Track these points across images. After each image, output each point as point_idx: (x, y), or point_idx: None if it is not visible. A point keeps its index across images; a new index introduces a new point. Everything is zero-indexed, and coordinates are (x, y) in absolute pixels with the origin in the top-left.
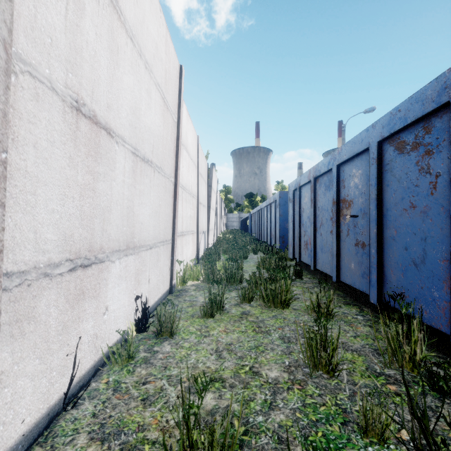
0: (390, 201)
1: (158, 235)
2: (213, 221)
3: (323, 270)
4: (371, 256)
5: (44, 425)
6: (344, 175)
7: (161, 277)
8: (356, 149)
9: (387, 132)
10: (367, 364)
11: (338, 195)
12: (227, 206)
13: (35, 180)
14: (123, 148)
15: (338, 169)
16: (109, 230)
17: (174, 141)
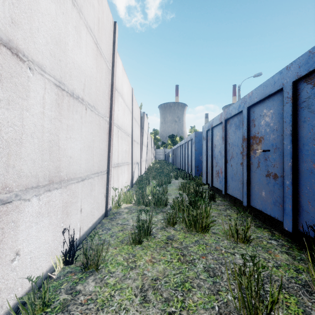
0: (307, 136)
1: (91, 167)
2: (145, 154)
3: (234, 195)
4: (285, 187)
5: None
6: (254, 116)
7: (96, 205)
8: (268, 91)
9: (304, 70)
10: (302, 309)
11: (248, 133)
12: (156, 144)
13: None
14: (41, 77)
15: (248, 111)
16: (19, 166)
17: (108, 86)
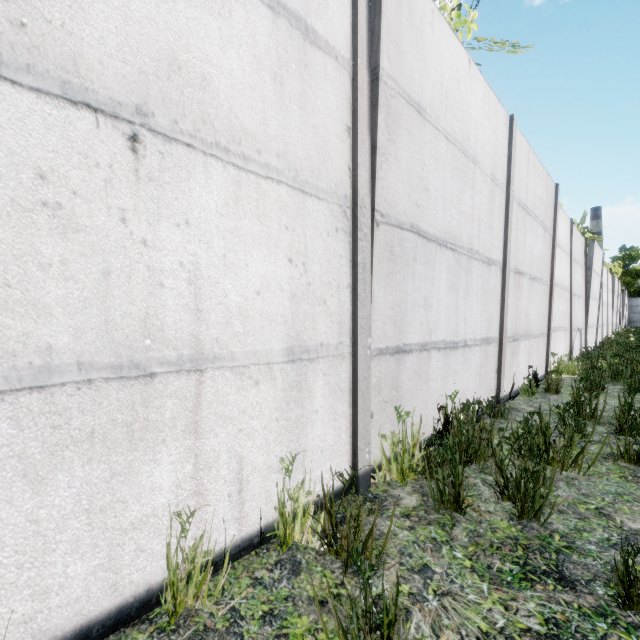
0: None
1: (538, 328)
2: (593, 315)
3: None
4: None
5: (506, 399)
6: None
7: (540, 362)
8: None
9: None
10: None
11: None
12: (630, 285)
13: (508, 306)
14: (526, 278)
15: None
16: (520, 324)
17: (550, 251)
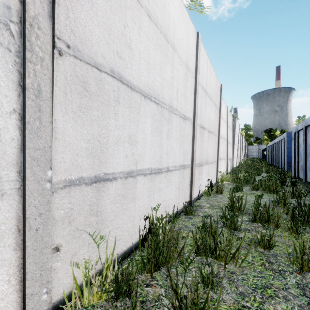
0: None
1: (213, 158)
2: (236, 152)
3: (309, 181)
4: None
5: (195, 199)
6: None
7: (213, 176)
8: None
9: None
10: (306, 209)
11: None
12: (248, 140)
13: (196, 145)
14: (206, 131)
15: None
16: (203, 156)
17: (218, 119)
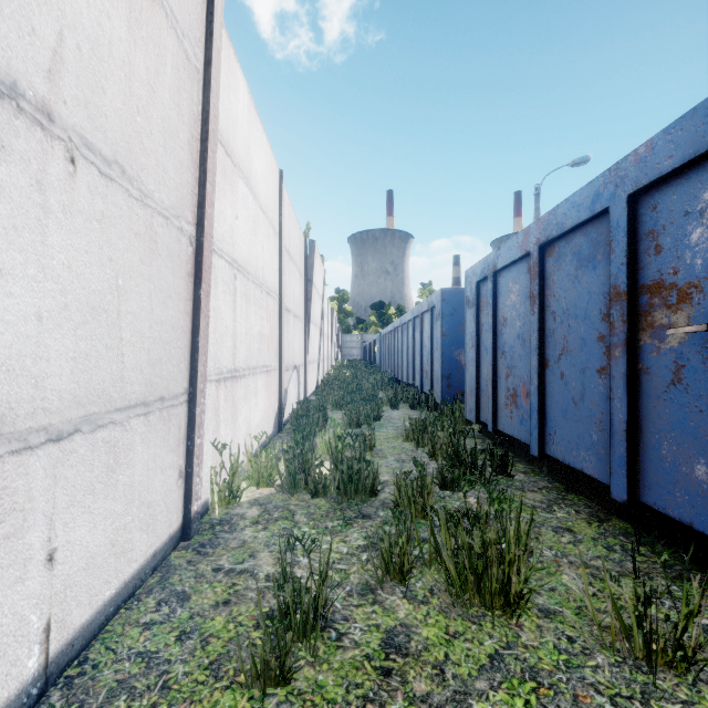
0: None
1: (110, 385)
2: (315, 347)
3: (571, 463)
4: None
5: None
6: (657, 218)
7: (139, 513)
8: None
9: None
10: None
11: (633, 275)
12: (343, 323)
13: None
14: None
15: (633, 206)
16: None
17: (191, 120)
